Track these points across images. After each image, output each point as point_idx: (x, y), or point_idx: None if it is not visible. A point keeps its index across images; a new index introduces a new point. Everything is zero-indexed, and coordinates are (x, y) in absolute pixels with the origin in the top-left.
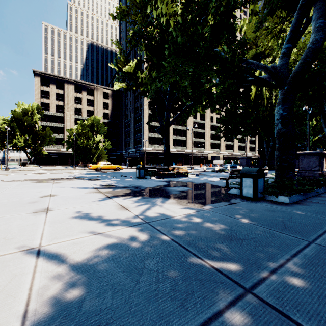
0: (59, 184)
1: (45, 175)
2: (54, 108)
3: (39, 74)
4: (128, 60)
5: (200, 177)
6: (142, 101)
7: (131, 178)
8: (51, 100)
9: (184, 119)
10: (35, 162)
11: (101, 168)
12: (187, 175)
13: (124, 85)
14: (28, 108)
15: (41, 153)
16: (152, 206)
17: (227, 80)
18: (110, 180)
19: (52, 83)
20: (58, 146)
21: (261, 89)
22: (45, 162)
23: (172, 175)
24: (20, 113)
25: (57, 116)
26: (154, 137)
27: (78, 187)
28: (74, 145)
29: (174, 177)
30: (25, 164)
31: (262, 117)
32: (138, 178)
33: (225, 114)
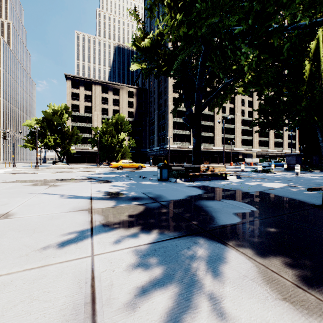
0: (53, 189)
1: (58, 175)
2: (83, 109)
3: (70, 78)
4: (148, 34)
5: (245, 180)
6: (166, 97)
7: (150, 179)
8: (81, 101)
9: (216, 107)
10: (67, 160)
11: (122, 166)
12: (225, 177)
13: (143, 65)
14: (58, 108)
15: (69, 152)
16: (185, 304)
17: (319, 6)
18: (122, 183)
19: (81, 85)
20: (87, 146)
21: (319, 66)
22: (75, 160)
23: (205, 177)
24: (50, 113)
25: (86, 116)
26: (178, 134)
27: (70, 195)
28: (98, 143)
29: (208, 179)
30: (56, 163)
31: (319, 102)
32: (160, 180)
33: (264, 103)
